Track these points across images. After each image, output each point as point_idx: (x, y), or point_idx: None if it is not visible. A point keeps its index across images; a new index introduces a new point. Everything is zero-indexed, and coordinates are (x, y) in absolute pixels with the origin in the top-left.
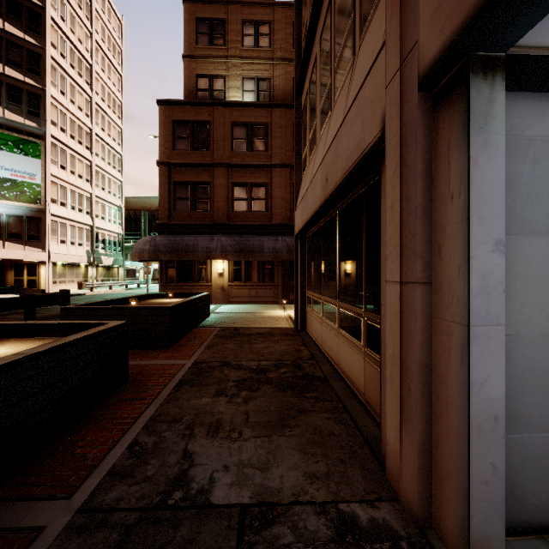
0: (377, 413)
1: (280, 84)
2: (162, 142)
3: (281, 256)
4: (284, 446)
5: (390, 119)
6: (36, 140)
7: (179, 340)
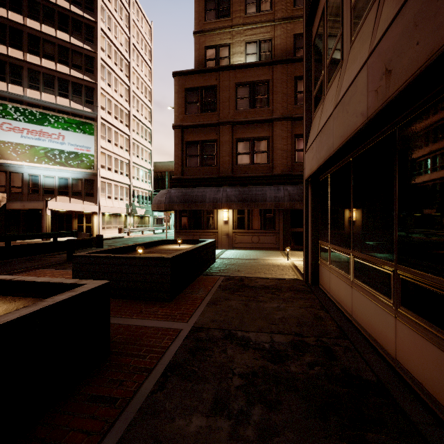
0: None
1: (281, 43)
2: (176, 109)
3: (283, 204)
4: None
5: None
6: (91, 121)
7: (182, 291)
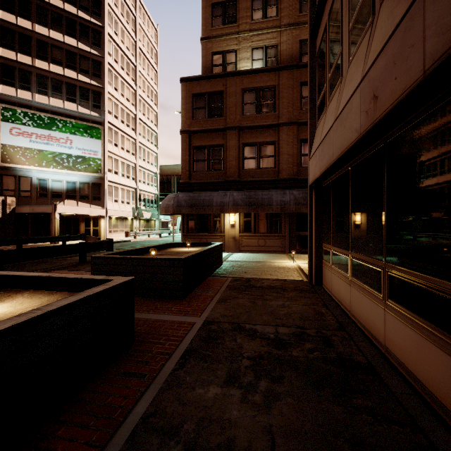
0: None
1: (287, 48)
2: (184, 114)
3: (289, 208)
4: None
5: None
6: (98, 126)
7: (193, 291)
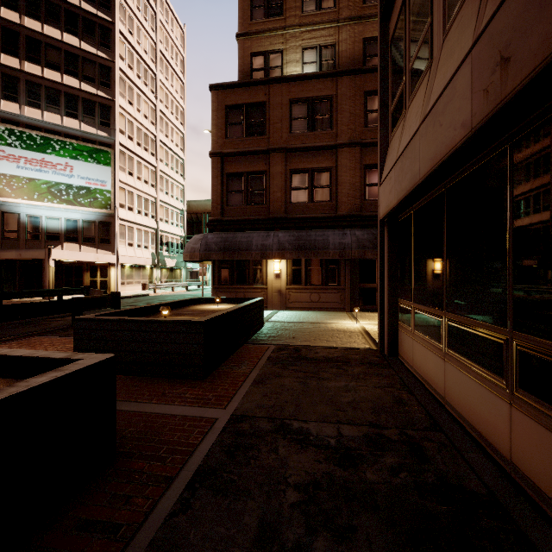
0: None
1: (347, 49)
2: (215, 131)
3: (350, 253)
4: None
5: None
6: (107, 148)
7: (220, 366)
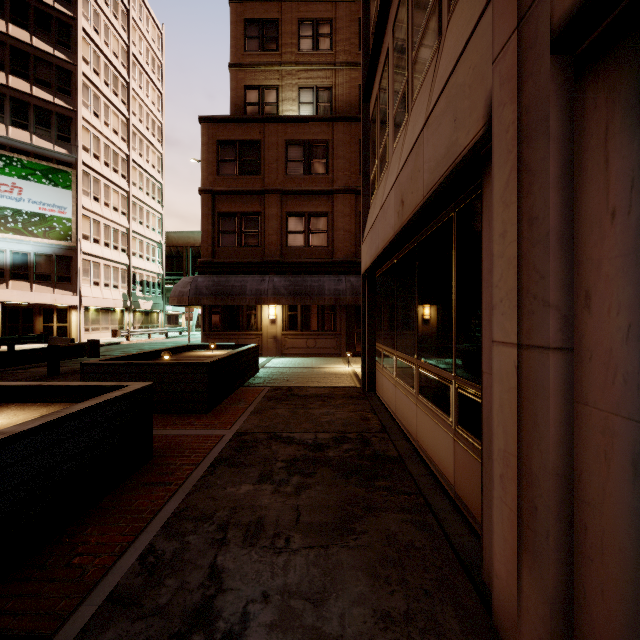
0: (473, 516)
1: (344, 93)
2: (205, 167)
3: (345, 299)
4: (346, 564)
5: (500, 106)
6: (66, 168)
7: (220, 403)
